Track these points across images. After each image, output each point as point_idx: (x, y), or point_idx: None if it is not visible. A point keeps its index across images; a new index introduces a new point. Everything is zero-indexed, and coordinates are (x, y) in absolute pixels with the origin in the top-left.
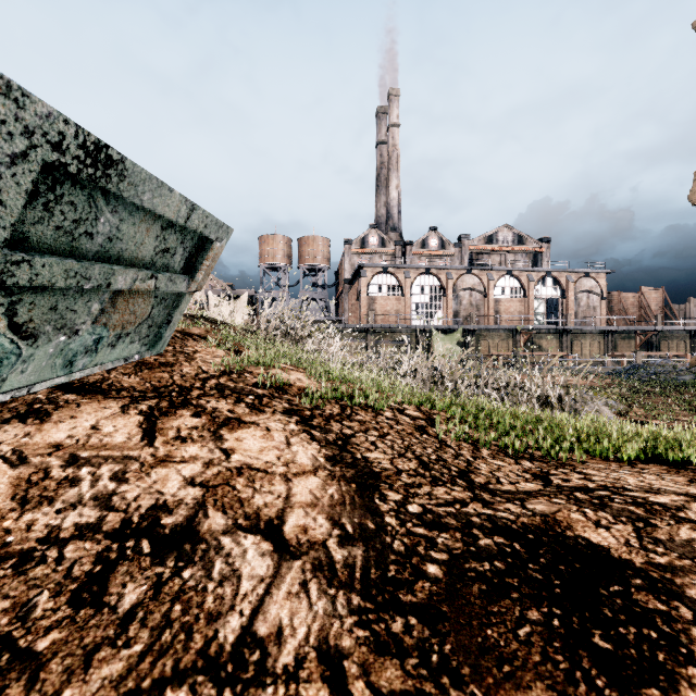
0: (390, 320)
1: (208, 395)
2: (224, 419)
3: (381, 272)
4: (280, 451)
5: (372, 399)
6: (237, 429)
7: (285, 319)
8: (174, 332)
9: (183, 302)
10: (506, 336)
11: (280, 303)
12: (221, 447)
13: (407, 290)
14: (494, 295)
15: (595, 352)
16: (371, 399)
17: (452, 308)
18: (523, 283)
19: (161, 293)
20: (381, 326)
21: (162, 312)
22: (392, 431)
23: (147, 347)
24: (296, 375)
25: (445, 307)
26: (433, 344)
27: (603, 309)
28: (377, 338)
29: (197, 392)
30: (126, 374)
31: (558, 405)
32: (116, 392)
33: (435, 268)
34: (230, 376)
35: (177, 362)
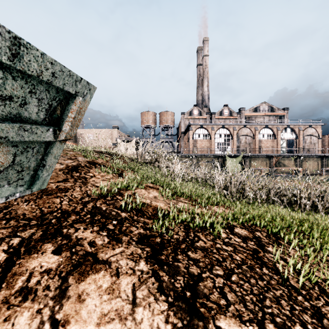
0: (204, 151)
1: (80, 221)
2: (81, 255)
3: (199, 127)
4: (120, 324)
5: (209, 222)
6: (87, 273)
7: (151, 152)
8: (86, 162)
9: (54, 149)
10: (265, 159)
11: (148, 144)
12: (55, 317)
13: (212, 136)
14: (258, 138)
15: (315, 167)
16: (209, 222)
17: (236, 145)
18: (274, 131)
19: (22, 142)
20: (199, 154)
21: (33, 158)
22: (234, 265)
23: (25, 186)
24: (153, 193)
25: (232, 144)
26: (226, 163)
27: (319, 144)
28: (198, 160)
29: (73, 217)
30: (27, 201)
31: (325, 209)
32: (6, 221)
33: (227, 125)
34: (105, 199)
35: (72, 188)
